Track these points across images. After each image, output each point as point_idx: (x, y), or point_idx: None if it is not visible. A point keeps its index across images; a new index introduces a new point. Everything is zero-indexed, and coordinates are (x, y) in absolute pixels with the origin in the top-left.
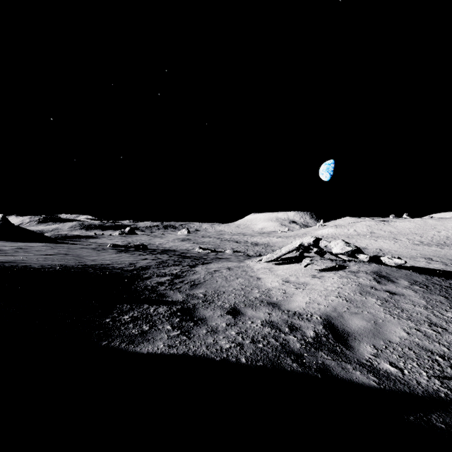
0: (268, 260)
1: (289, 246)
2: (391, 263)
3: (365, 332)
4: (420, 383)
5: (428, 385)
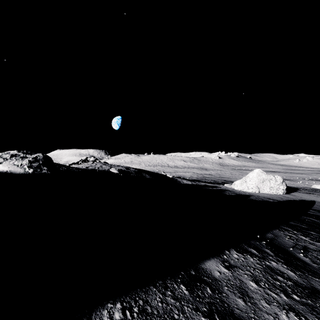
0: (69, 164)
1: (77, 160)
2: (102, 161)
3: (85, 167)
4: (88, 169)
5: (89, 169)
